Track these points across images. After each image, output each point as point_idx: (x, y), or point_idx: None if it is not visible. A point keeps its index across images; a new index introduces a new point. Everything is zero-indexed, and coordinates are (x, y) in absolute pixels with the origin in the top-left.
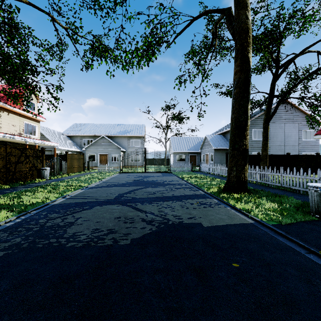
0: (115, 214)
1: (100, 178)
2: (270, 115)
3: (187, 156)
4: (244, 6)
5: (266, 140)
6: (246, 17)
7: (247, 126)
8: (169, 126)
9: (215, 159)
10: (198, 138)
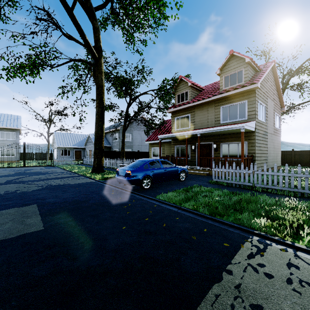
0: (14, 186)
1: None
2: (125, 127)
3: (72, 151)
4: (100, 72)
5: (124, 143)
6: (101, 79)
7: (103, 136)
8: (52, 120)
9: None
10: (84, 135)
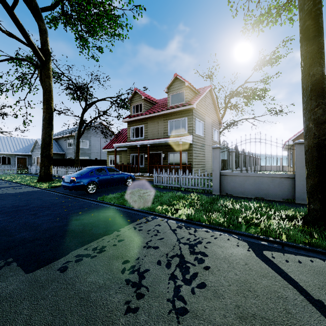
0: None
1: None
2: (80, 134)
3: (13, 158)
4: (48, 77)
5: (78, 150)
6: (49, 84)
7: (51, 144)
8: None
9: None
10: (30, 139)
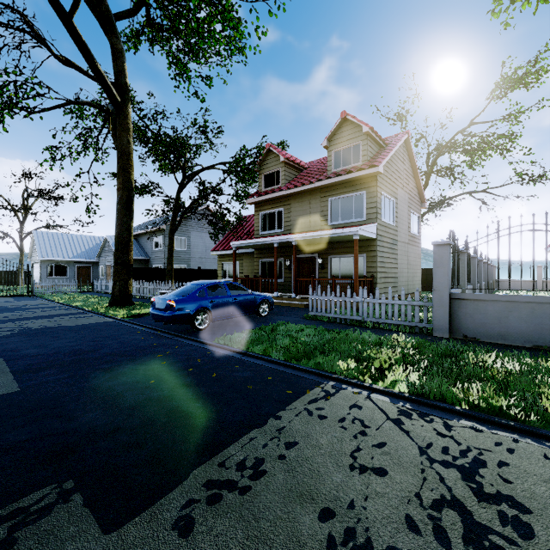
0: None
1: None
2: (175, 227)
3: (72, 268)
4: (126, 129)
5: (171, 253)
6: (127, 141)
7: (131, 242)
8: (30, 208)
9: None
10: (96, 237)
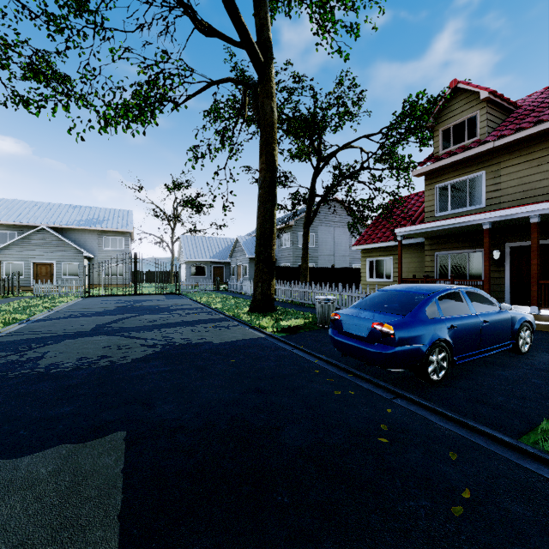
0: (102, 344)
1: (47, 307)
2: (310, 218)
3: (209, 268)
4: (269, 95)
5: (306, 249)
6: (271, 109)
7: (273, 235)
8: (178, 216)
9: (250, 272)
10: (227, 239)
